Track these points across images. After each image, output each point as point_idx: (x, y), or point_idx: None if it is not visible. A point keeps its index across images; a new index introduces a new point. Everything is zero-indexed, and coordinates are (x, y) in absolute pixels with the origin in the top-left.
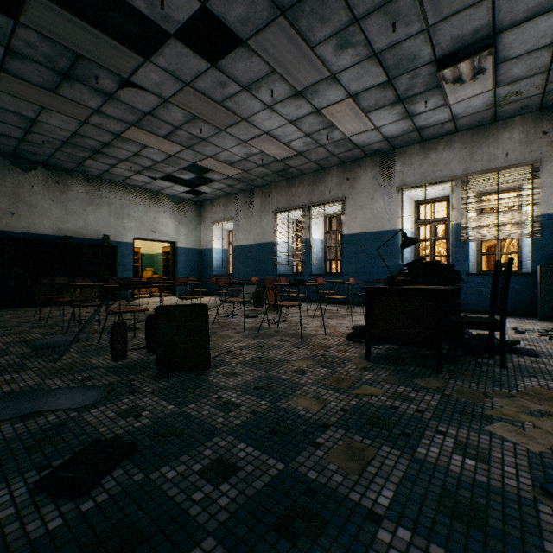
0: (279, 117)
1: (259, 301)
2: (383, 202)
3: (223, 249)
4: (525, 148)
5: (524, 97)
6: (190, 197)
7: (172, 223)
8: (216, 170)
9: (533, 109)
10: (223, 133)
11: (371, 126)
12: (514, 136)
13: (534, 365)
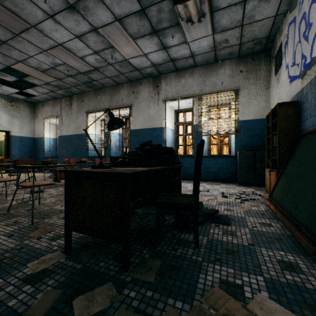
0: (65, 30)
1: (57, 177)
2: (154, 109)
3: (53, 138)
4: (232, 79)
5: (230, 45)
6: (23, 98)
7: (5, 116)
8: (33, 75)
9: (235, 56)
10: (20, 38)
11: (140, 52)
12: (226, 72)
13: (224, 239)
